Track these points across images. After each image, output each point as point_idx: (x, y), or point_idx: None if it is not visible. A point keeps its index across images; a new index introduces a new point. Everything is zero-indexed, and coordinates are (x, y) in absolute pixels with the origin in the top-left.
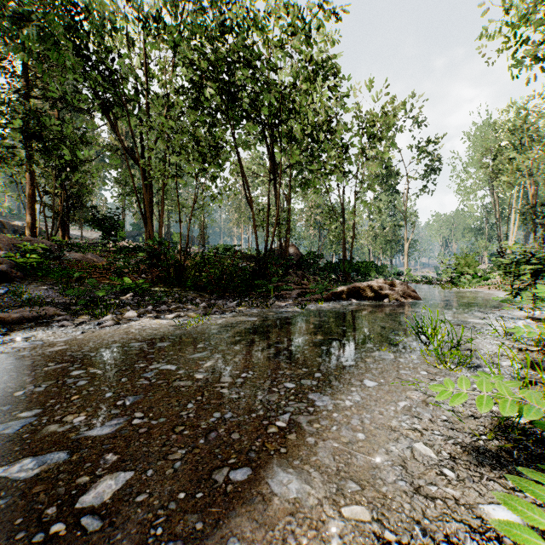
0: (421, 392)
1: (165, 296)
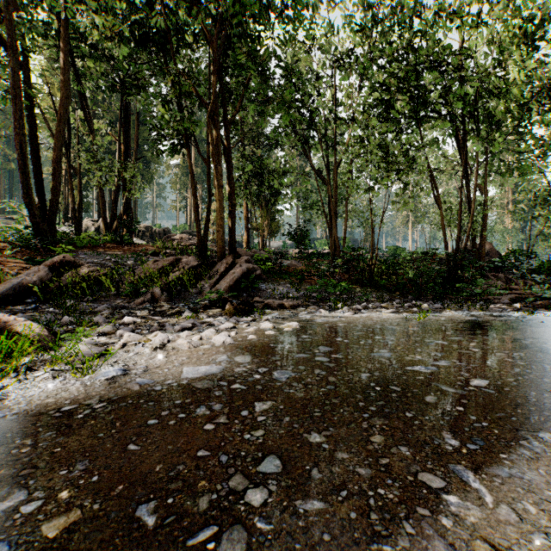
0: None
1: (370, 296)
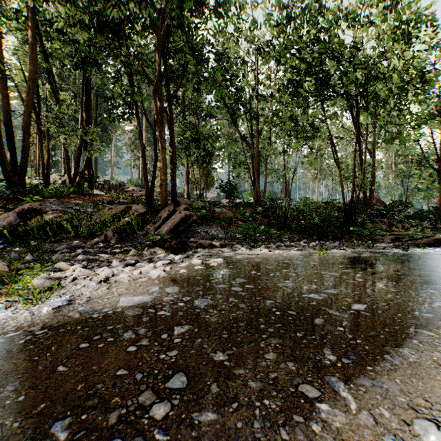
0: None
1: (283, 237)
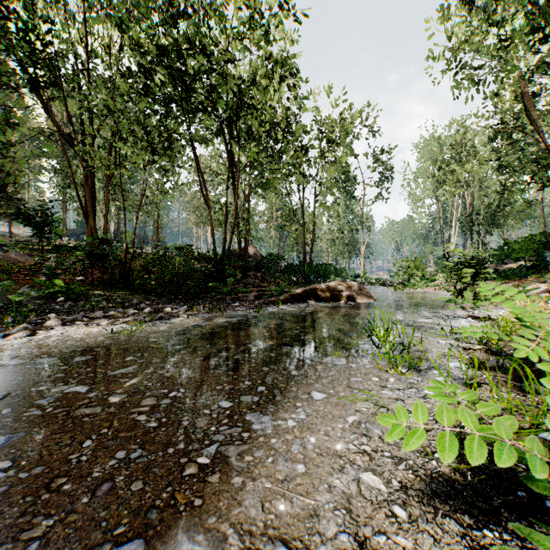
0: (372, 402)
1: (104, 301)
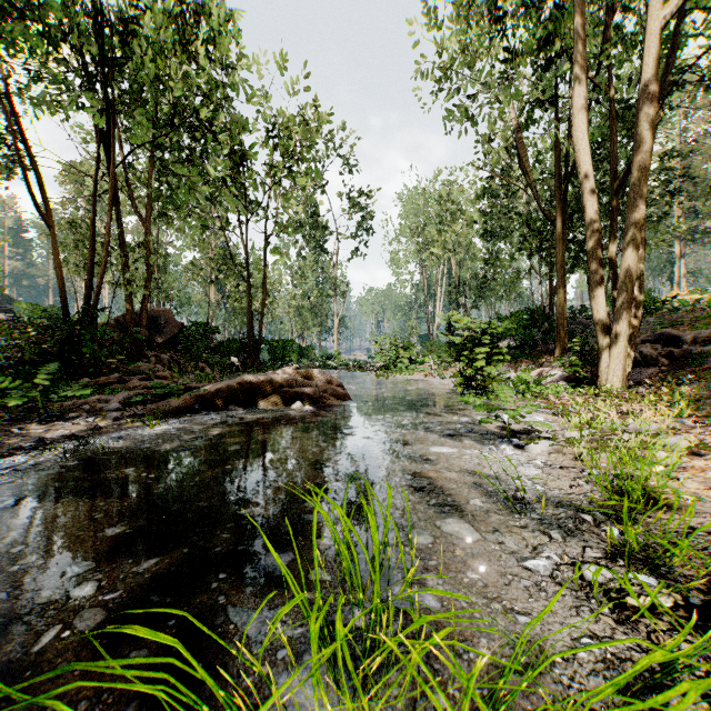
0: None
1: None
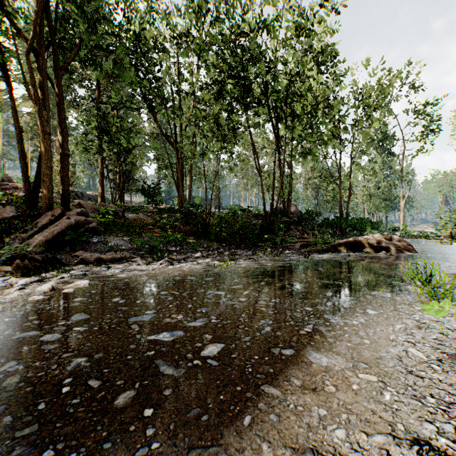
0: (415, 320)
1: (198, 246)
